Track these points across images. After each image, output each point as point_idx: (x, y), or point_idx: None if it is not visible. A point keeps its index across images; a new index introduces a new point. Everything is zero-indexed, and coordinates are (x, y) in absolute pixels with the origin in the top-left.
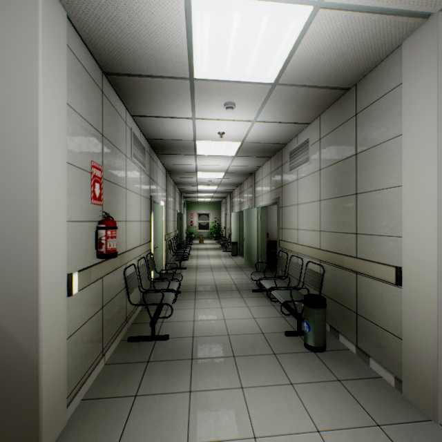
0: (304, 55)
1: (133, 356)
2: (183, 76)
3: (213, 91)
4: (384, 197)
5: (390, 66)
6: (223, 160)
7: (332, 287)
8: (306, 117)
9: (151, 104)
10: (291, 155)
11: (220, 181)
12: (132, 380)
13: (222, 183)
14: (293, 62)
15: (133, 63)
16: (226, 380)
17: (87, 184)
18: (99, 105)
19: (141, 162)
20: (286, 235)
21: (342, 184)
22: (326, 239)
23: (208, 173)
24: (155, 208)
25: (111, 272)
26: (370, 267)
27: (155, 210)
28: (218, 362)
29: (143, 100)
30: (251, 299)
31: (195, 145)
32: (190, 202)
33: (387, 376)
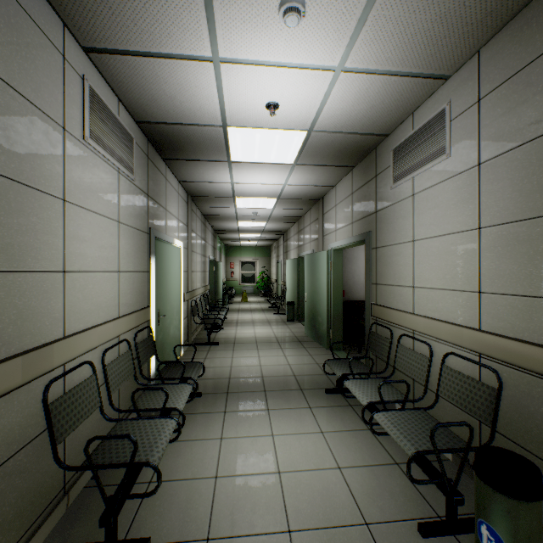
0: None
1: None
2: None
3: None
4: None
5: None
6: (275, 173)
7: (523, 420)
8: (448, 56)
9: (113, 5)
10: (398, 152)
11: (270, 213)
12: None
13: (272, 217)
14: None
15: None
16: None
17: None
18: None
19: (121, 160)
20: (385, 295)
21: None
22: (500, 312)
23: (252, 199)
24: (162, 249)
25: None
26: None
27: (160, 254)
28: None
29: None
30: (325, 412)
31: (227, 139)
32: (231, 247)
33: None
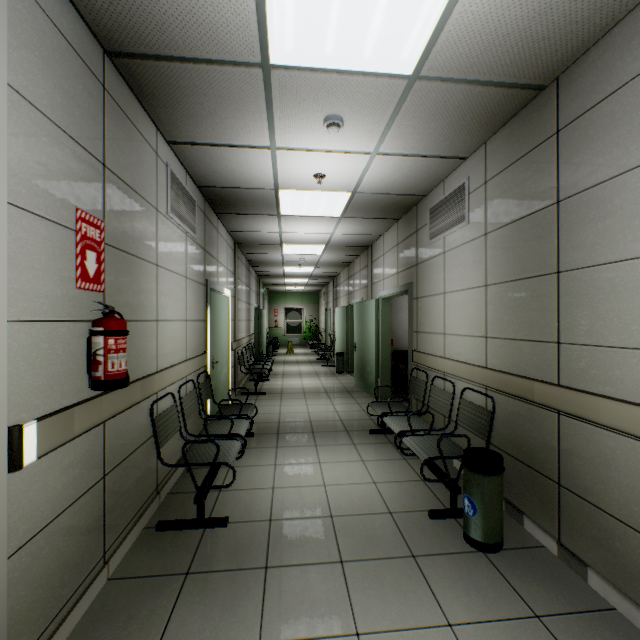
0: (472, 11)
1: (162, 560)
2: (250, 59)
3: (305, 92)
4: (619, 276)
5: (633, 32)
6: (322, 224)
7: (509, 434)
8: (462, 146)
9: (199, 120)
10: (433, 212)
11: (318, 259)
12: (152, 616)
13: (320, 262)
14: (452, 28)
15: (157, 31)
16: (327, 616)
17: (65, 251)
18: (95, 108)
19: (188, 223)
20: (424, 342)
21: (530, 257)
22: (497, 352)
23: (300, 246)
24: (215, 299)
25: (122, 412)
26: (590, 405)
27: (213, 304)
28: (313, 576)
29: (185, 111)
30: (367, 447)
31: (278, 198)
32: (274, 292)
33: (628, 610)
